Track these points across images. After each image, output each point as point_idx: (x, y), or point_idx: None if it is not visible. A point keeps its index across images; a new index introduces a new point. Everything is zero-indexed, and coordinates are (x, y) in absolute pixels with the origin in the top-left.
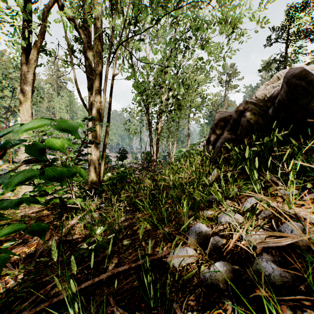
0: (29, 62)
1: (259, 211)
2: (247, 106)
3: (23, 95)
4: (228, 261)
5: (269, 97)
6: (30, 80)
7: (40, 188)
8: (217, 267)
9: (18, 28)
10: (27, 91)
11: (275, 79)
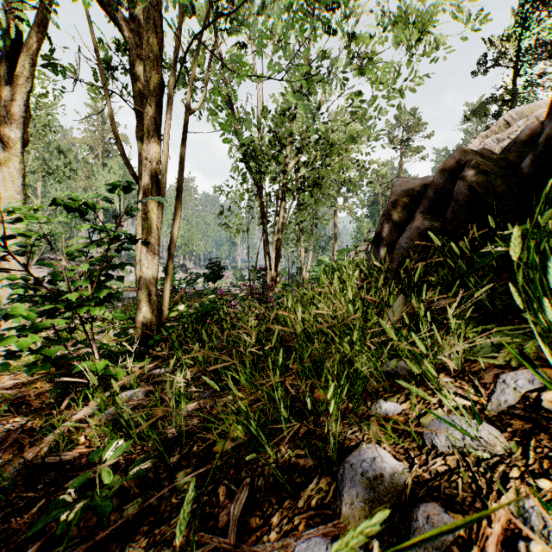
0: (16, 82)
1: None
2: (465, 158)
3: (5, 148)
4: None
5: (510, 142)
6: (19, 119)
7: (3, 339)
8: None
9: None
10: (13, 141)
11: (501, 126)
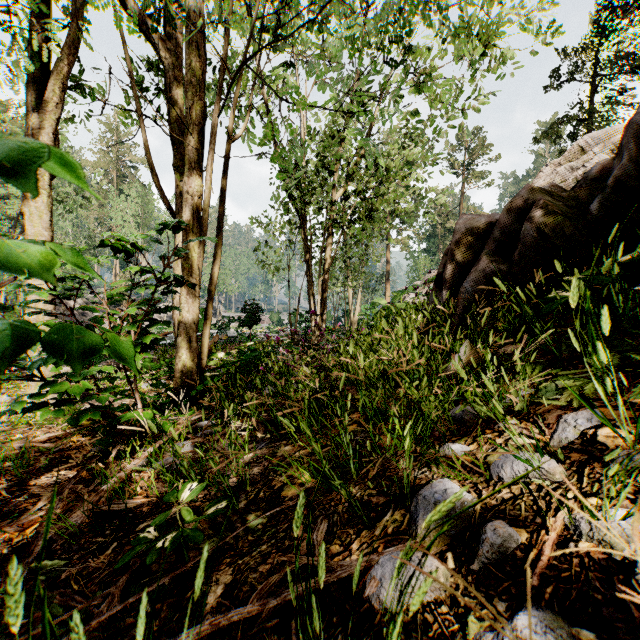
0: (45, 108)
1: (608, 450)
2: (533, 197)
3: None
4: (551, 606)
5: (581, 179)
6: None
7: (55, 386)
8: (525, 632)
9: (21, 32)
10: (41, 173)
11: (575, 153)
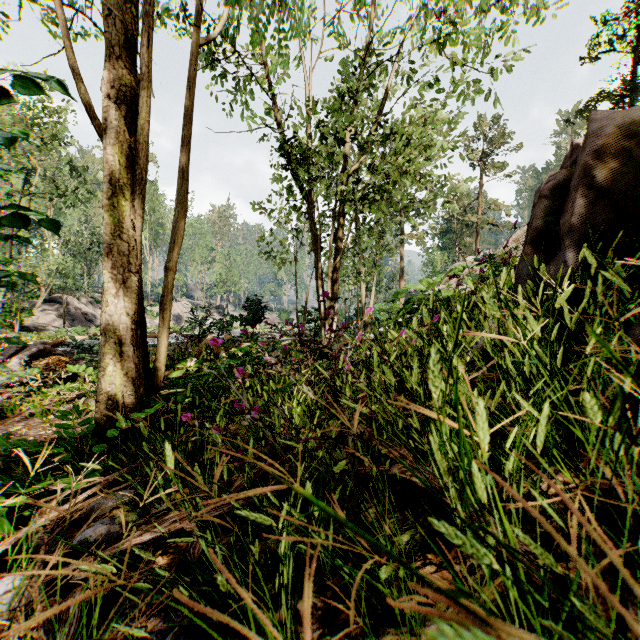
0: None
1: None
2: None
3: None
4: None
5: None
6: None
7: None
8: None
9: None
10: None
11: None
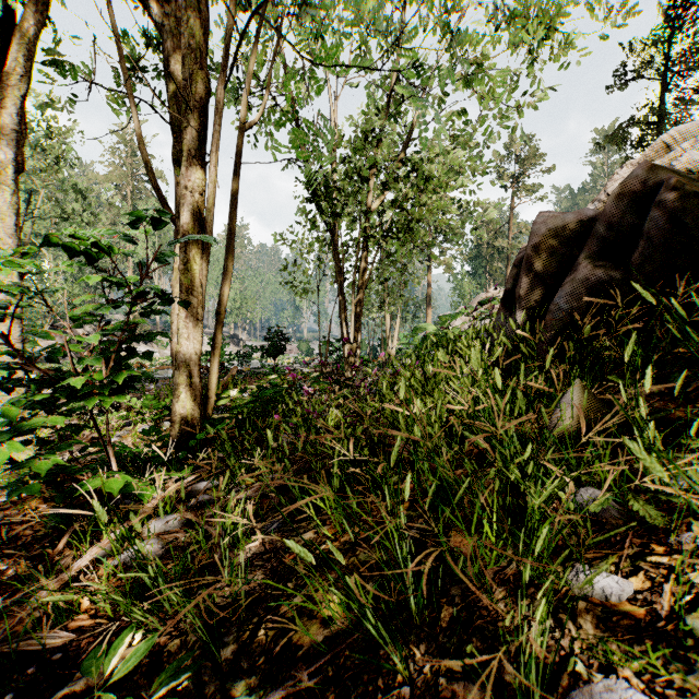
0: (7, 82)
1: None
2: (654, 178)
3: None
4: None
5: None
6: (11, 133)
7: None
8: None
9: None
10: (3, 165)
11: (658, 150)
